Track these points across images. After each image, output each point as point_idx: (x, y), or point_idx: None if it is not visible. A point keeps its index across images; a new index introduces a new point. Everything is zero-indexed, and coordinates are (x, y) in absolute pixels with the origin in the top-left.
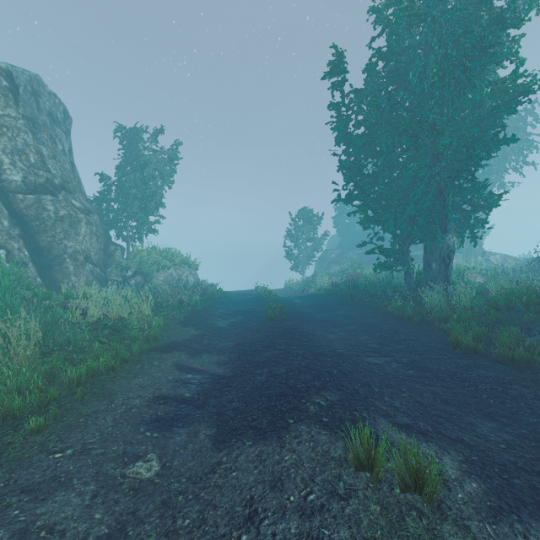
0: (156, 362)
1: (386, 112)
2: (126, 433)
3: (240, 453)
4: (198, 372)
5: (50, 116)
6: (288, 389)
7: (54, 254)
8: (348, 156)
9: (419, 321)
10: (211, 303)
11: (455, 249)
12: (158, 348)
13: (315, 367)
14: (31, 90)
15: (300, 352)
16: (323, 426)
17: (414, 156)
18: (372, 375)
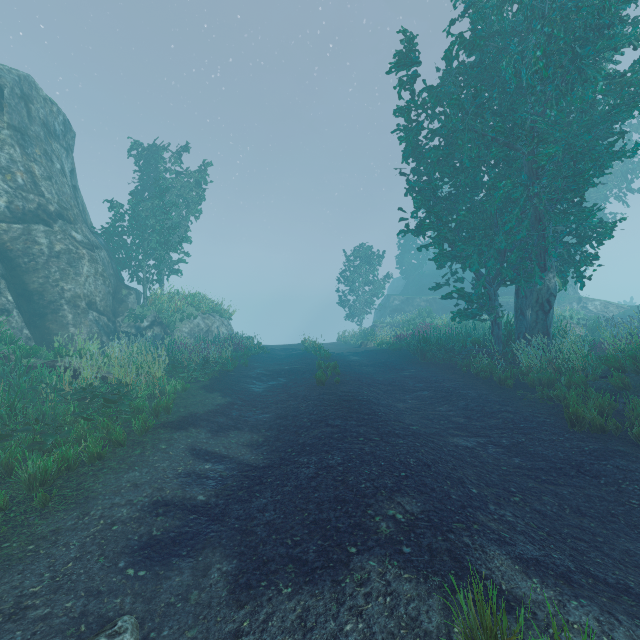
0: (163, 445)
1: (469, 115)
2: (95, 572)
3: (271, 612)
4: (221, 459)
5: (45, 127)
6: (346, 491)
7: (47, 299)
8: (419, 175)
9: (513, 386)
10: (246, 361)
11: (556, 292)
12: (169, 423)
13: (384, 454)
14: (20, 94)
15: (361, 430)
16: (404, 563)
17: (505, 173)
18: (464, 465)
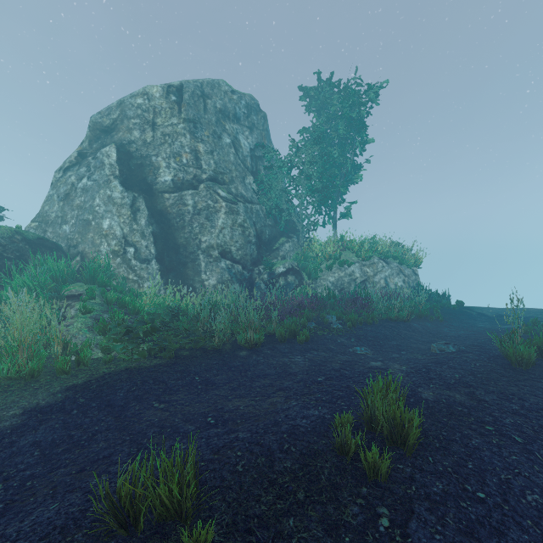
0: None
1: None
2: None
3: None
4: None
5: (220, 114)
6: None
7: (188, 250)
8: None
9: None
10: (305, 333)
11: None
12: None
13: None
14: (201, 94)
15: None
16: None
17: None
18: None
